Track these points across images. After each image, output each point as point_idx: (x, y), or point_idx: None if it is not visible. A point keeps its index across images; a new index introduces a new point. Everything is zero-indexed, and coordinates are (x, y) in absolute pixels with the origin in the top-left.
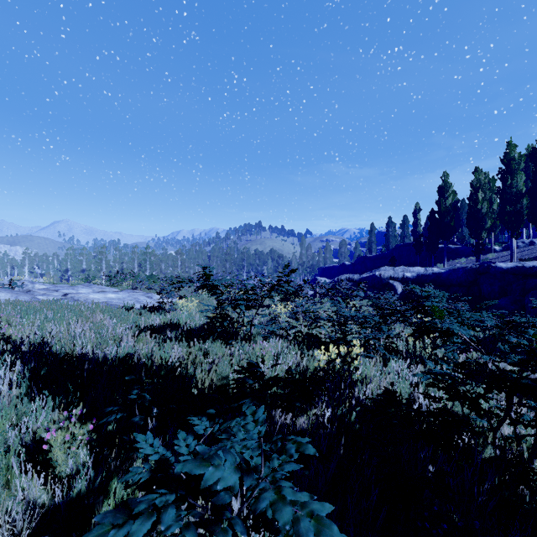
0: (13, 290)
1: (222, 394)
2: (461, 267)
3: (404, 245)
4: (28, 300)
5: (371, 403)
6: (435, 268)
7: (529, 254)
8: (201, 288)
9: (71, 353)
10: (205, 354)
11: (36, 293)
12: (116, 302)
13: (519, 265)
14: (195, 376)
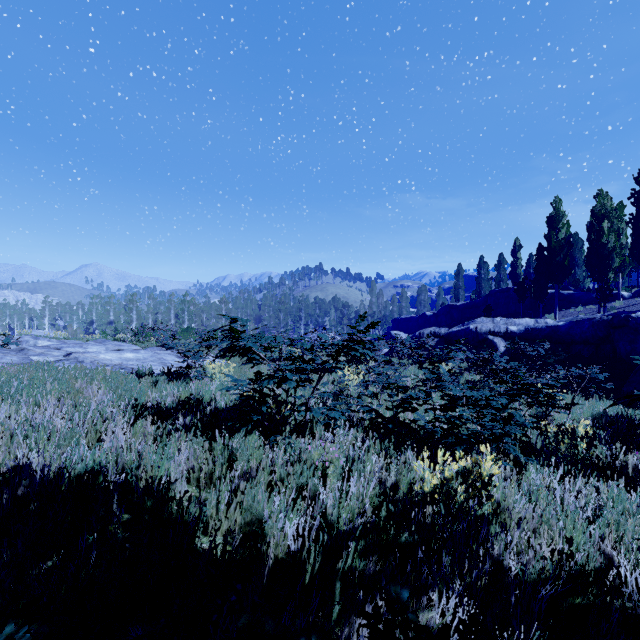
0: (1, 349)
1: (251, 550)
2: (587, 318)
3: (500, 291)
4: (17, 362)
5: (531, 578)
6: (550, 320)
7: None
8: (226, 352)
9: (13, 459)
10: (232, 459)
11: (31, 352)
12: (132, 364)
13: None
14: (201, 515)
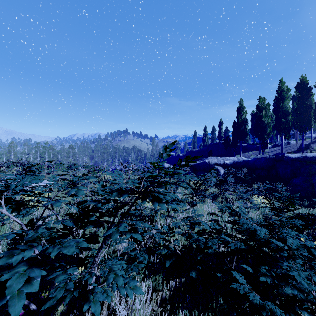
0: None
1: None
2: (262, 156)
3: (214, 143)
4: None
5: None
6: (244, 158)
7: (290, 149)
8: None
9: None
10: None
11: None
12: None
13: (303, 155)
14: None
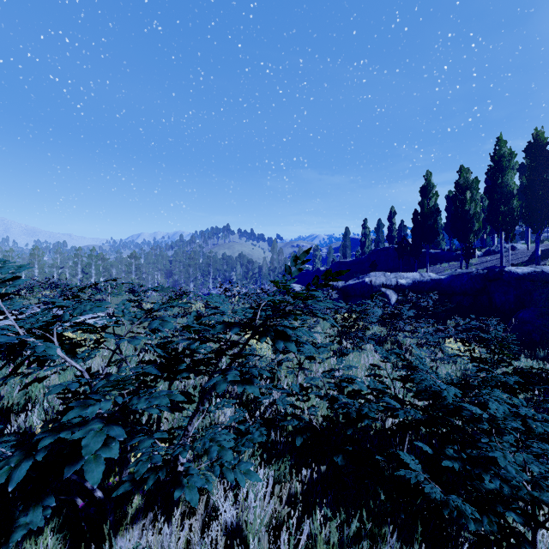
0: None
1: None
2: (465, 272)
3: (381, 249)
4: None
5: None
6: (433, 274)
7: (515, 259)
8: None
9: None
10: None
11: None
12: None
13: (538, 270)
14: None
